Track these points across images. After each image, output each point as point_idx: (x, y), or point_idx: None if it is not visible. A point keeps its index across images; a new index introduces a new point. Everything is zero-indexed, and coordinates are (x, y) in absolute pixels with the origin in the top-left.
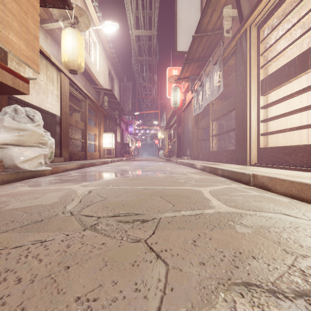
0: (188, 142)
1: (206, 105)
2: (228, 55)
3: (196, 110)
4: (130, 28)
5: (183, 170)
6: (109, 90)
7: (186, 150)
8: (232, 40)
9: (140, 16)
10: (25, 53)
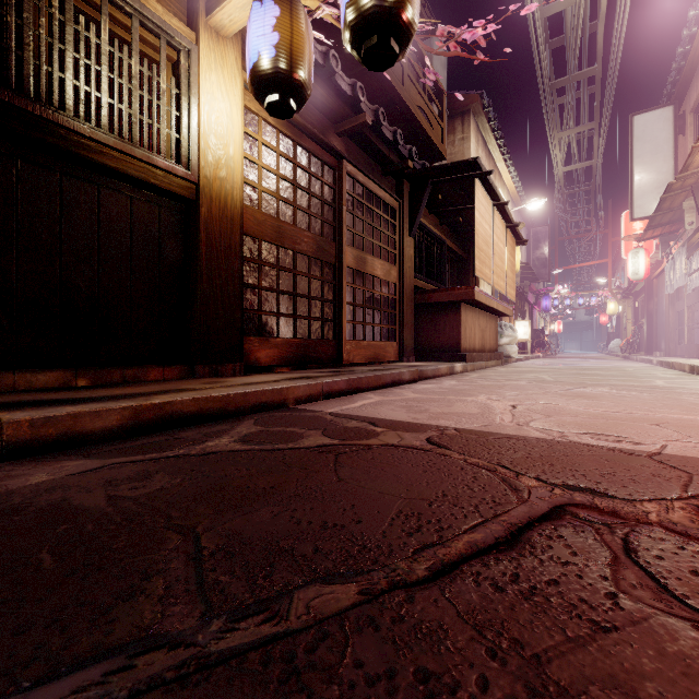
0: (662, 330)
1: (676, 288)
2: (695, 241)
3: (668, 288)
4: (556, 169)
5: (633, 365)
6: (523, 263)
7: (660, 342)
8: (693, 234)
9: (573, 147)
10: (513, 296)
